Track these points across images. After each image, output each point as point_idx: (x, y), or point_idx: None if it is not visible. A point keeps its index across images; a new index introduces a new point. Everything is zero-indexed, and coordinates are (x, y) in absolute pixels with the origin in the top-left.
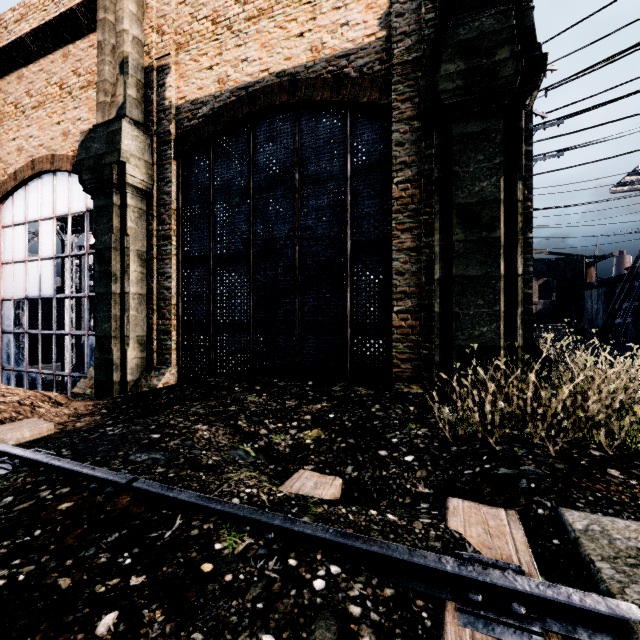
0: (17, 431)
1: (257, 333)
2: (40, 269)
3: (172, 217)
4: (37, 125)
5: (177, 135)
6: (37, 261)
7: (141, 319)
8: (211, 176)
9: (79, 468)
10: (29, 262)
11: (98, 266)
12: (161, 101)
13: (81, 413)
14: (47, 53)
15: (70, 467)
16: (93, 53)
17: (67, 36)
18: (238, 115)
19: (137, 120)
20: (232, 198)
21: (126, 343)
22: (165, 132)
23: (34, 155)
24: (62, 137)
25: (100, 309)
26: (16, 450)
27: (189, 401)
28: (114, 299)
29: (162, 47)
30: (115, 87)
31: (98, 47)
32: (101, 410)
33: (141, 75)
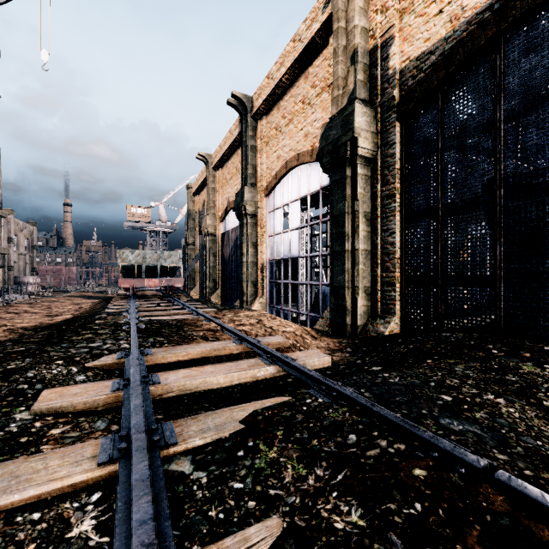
0: (311, 359)
1: (507, 287)
2: (290, 237)
3: (395, 176)
4: (288, 136)
5: (400, 98)
6: (288, 232)
7: (367, 272)
8: (439, 124)
9: (401, 422)
10: (283, 233)
11: (334, 229)
12: (384, 73)
13: (332, 348)
14: (294, 82)
15: (390, 417)
16: (325, 64)
17: (307, 62)
18: (479, 43)
19: (363, 99)
20: (468, 139)
21: (356, 292)
22: (389, 99)
23: (286, 158)
24: (304, 139)
25: (335, 264)
26: (328, 381)
27: (436, 356)
28: (346, 255)
29: (385, 23)
30: (345, 80)
31: (333, 54)
32: (346, 348)
33: (366, 59)
